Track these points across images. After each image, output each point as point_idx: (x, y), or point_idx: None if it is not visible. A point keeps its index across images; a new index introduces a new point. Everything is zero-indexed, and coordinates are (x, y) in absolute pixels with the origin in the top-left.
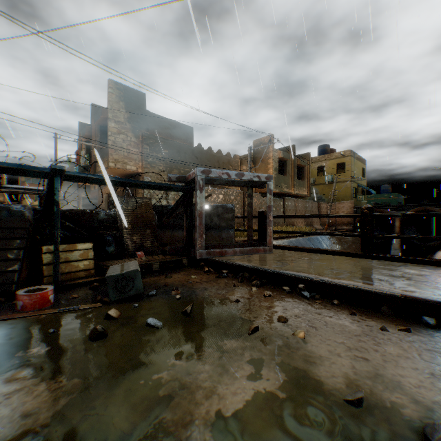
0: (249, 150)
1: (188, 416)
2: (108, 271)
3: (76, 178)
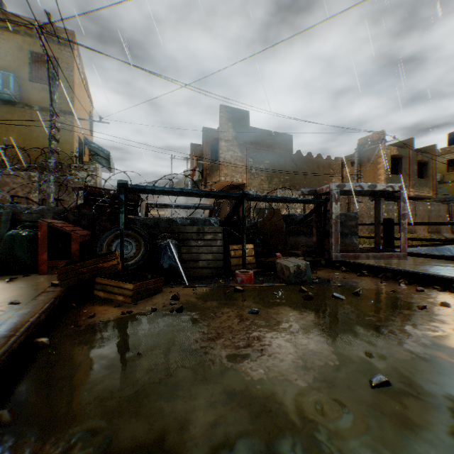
0: (355, 152)
1: (403, 333)
2: (282, 263)
3: (252, 199)
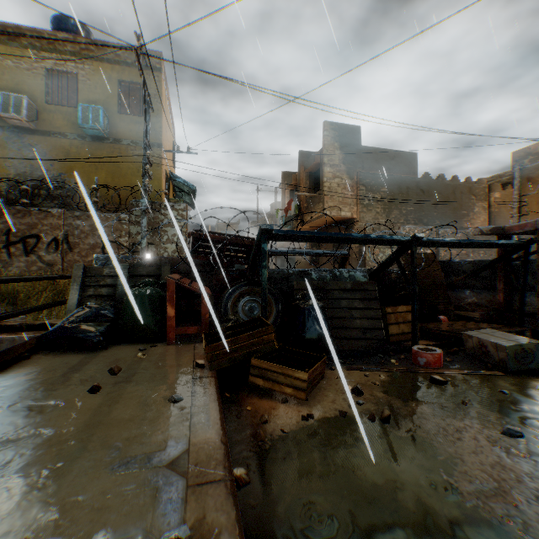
0: (515, 170)
1: None
2: (482, 338)
3: (424, 244)
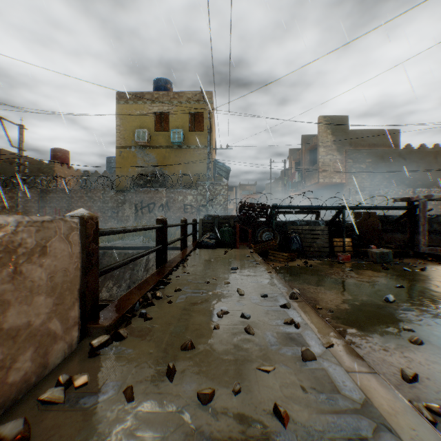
0: None
1: (431, 282)
2: (371, 250)
3: (349, 209)
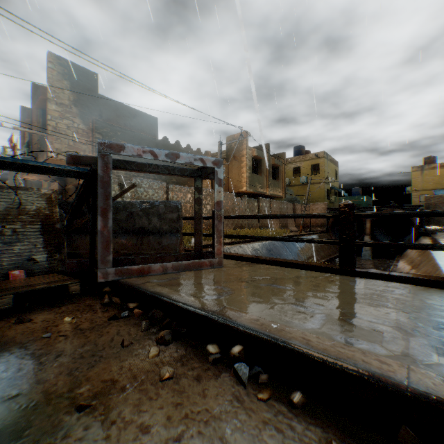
0: (219, 145)
1: None
2: None
3: None
